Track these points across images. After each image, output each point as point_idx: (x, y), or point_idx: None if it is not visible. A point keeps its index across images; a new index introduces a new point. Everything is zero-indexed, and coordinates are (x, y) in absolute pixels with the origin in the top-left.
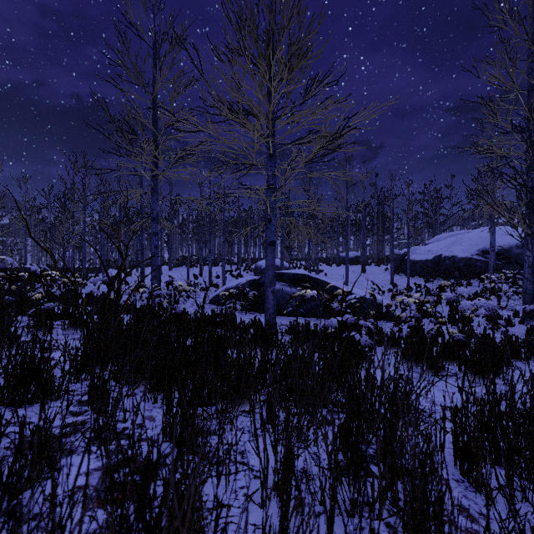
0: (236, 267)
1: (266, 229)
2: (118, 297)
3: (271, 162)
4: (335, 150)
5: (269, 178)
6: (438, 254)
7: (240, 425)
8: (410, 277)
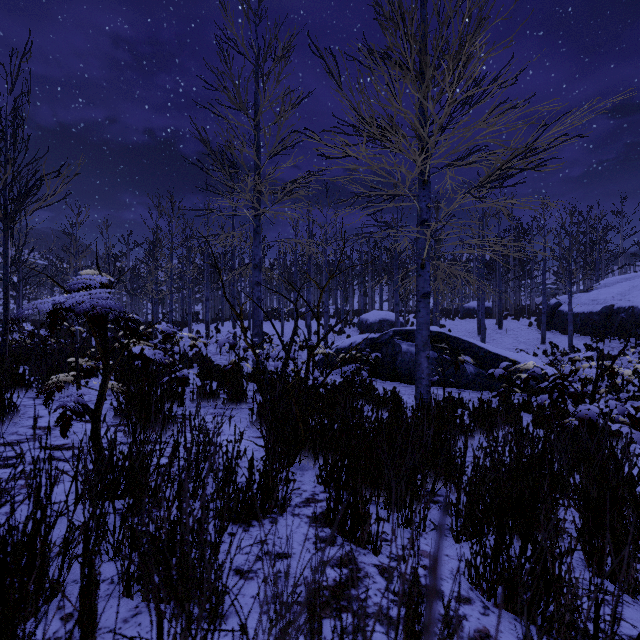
0: (335, 321)
1: (418, 276)
2: (307, 372)
3: (425, 191)
4: (523, 170)
5: (422, 212)
6: (608, 304)
7: (566, 579)
8: (566, 335)
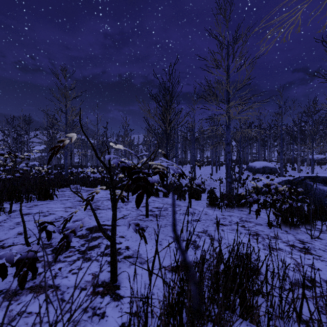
0: (233, 167)
1: None
2: None
3: None
4: None
5: None
6: None
7: None
8: None
